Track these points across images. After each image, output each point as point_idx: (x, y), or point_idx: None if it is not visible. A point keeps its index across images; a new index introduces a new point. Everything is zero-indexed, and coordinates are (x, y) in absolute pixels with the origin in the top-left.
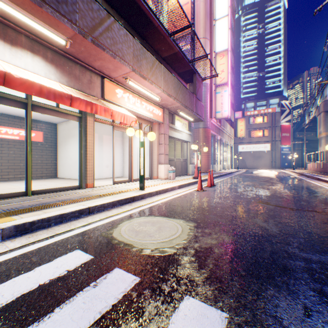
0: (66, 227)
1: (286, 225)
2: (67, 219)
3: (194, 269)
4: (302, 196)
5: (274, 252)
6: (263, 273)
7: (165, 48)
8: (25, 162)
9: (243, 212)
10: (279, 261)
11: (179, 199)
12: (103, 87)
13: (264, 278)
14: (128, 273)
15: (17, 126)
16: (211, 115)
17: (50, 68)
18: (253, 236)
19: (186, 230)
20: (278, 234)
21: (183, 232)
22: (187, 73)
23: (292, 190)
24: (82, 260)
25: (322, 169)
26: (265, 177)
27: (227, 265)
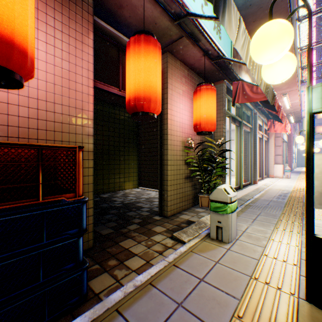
0: None
1: None
2: None
3: None
4: None
5: None
6: None
7: None
8: (238, 165)
9: None
10: None
11: None
12: None
13: None
14: None
15: None
16: None
17: None
18: None
19: None
20: None
21: None
22: None
23: None
24: None
25: None
26: None
27: None
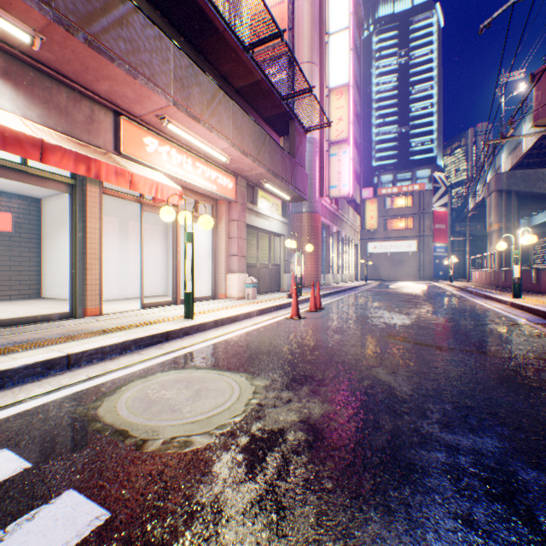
0: (6, 398)
1: (426, 378)
2: (15, 381)
3: (234, 483)
4: (458, 324)
5: (396, 435)
6: (367, 484)
7: (240, 72)
8: None
9: (358, 357)
10: (402, 454)
11: (255, 334)
12: (119, 131)
13: (367, 495)
14: (90, 503)
15: None
16: (322, 192)
17: (2, 88)
18: (365, 402)
19: (247, 395)
20: (409, 398)
21: (240, 399)
22: (280, 118)
23: (445, 316)
24: (2, 475)
25: (493, 282)
26: (407, 294)
27: (302, 469)
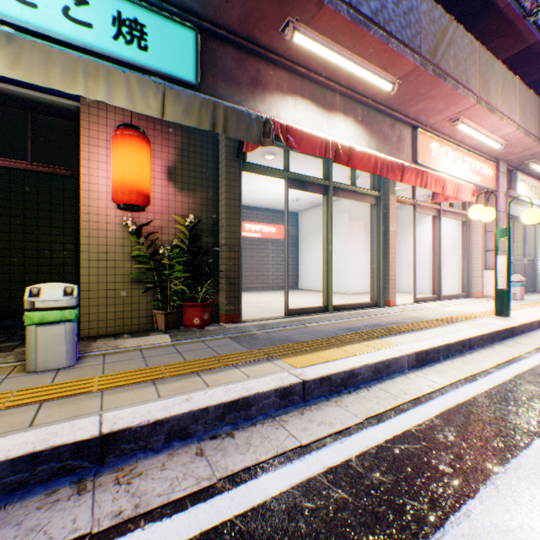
0: (468, 366)
1: None
2: (450, 353)
3: None
4: None
5: None
6: None
7: (505, 45)
8: (325, 267)
9: None
10: None
11: None
12: (414, 144)
13: None
14: None
15: (258, 221)
16: None
17: (359, 132)
18: None
19: None
20: None
21: None
22: None
23: None
24: None
25: None
26: None
27: None
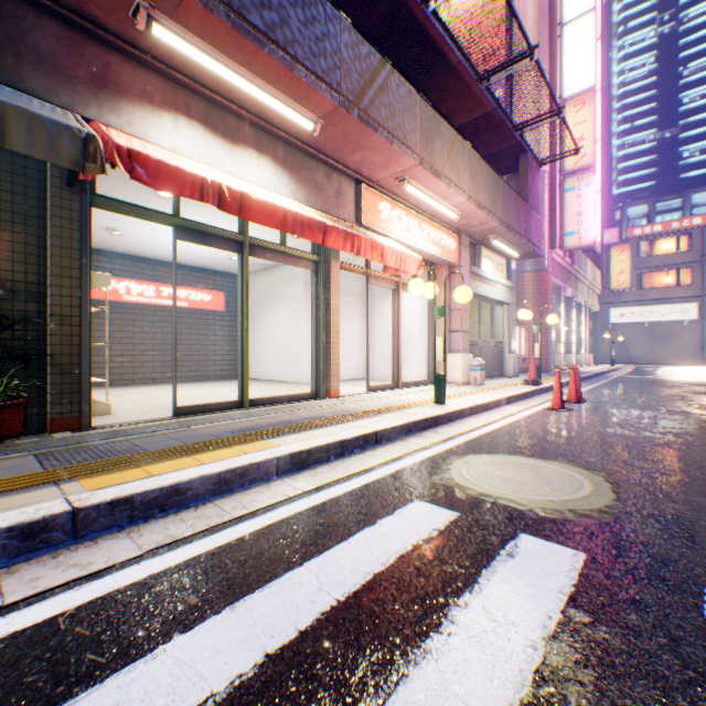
0: (357, 464)
1: None
2: (348, 450)
3: (683, 550)
4: None
5: None
6: None
7: (465, 106)
8: (240, 348)
9: (705, 457)
10: None
11: (526, 424)
12: (359, 201)
13: None
14: (553, 544)
15: (184, 284)
16: (552, 242)
17: (281, 177)
18: None
19: (600, 483)
20: None
21: (597, 486)
22: (506, 154)
23: None
24: (445, 517)
25: None
26: (700, 384)
27: None
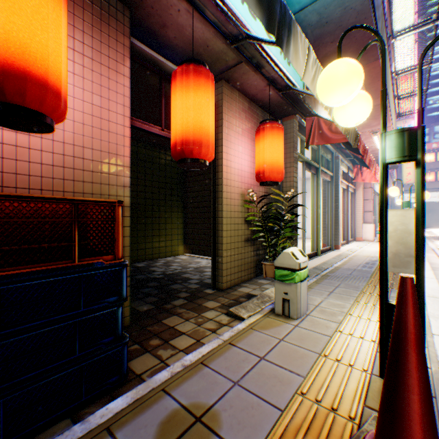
0: None
1: None
2: None
3: None
4: None
5: None
6: None
7: None
8: (315, 224)
9: None
10: None
11: None
12: None
13: None
14: None
15: None
16: None
17: None
18: None
19: None
20: None
21: None
22: None
23: None
24: None
25: None
26: None
27: None
